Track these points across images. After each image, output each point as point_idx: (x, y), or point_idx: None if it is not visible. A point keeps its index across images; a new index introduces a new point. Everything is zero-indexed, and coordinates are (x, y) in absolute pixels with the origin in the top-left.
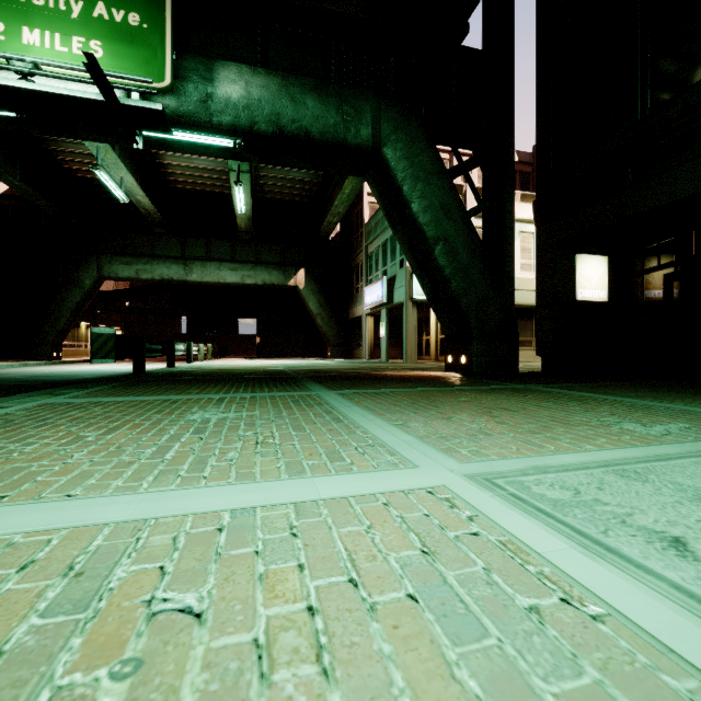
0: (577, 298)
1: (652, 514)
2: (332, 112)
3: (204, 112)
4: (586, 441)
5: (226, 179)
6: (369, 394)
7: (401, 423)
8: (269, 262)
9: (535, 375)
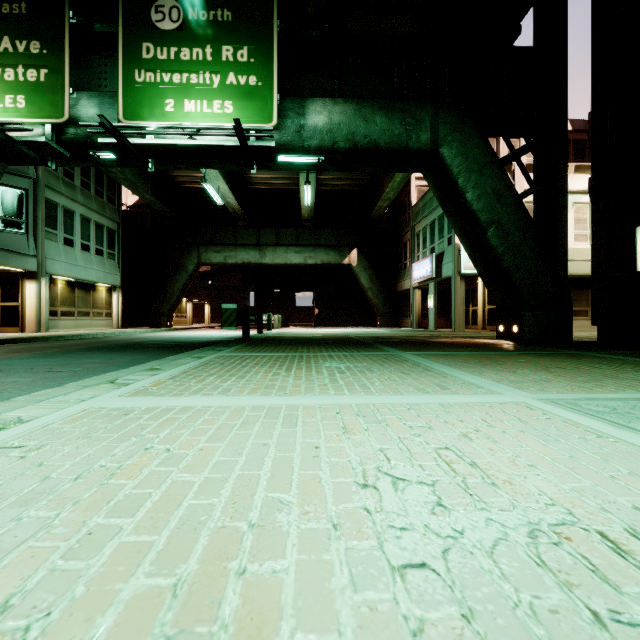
0: (638, 269)
1: None
2: (396, 124)
3: (298, 139)
4: (629, 388)
5: (293, 177)
6: (439, 355)
7: (477, 373)
8: (327, 244)
9: (589, 343)
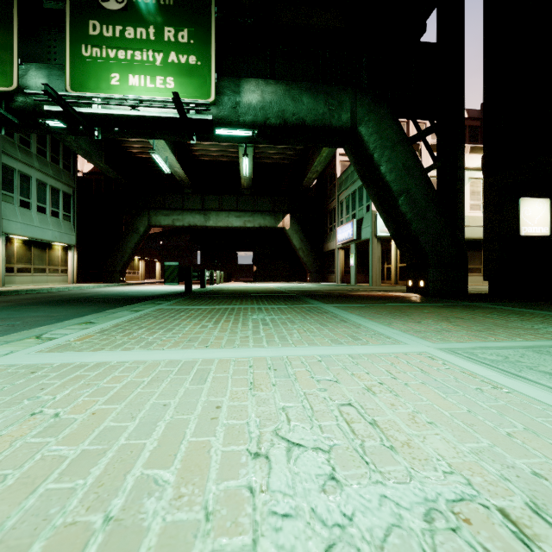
0: (521, 234)
1: (550, 367)
2: (321, 105)
3: (234, 115)
4: (517, 337)
5: (233, 151)
6: (356, 307)
7: (387, 324)
8: (264, 210)
9: (482, 296)
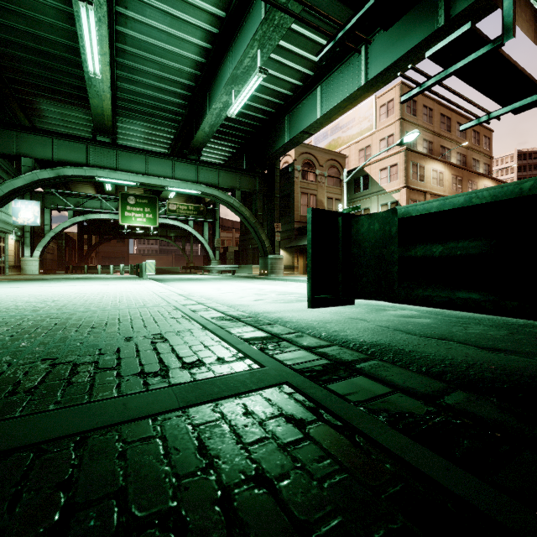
0: None
1: None
2: None
3: None
4: None
5: None
6: None
7: None
8: None
9: None
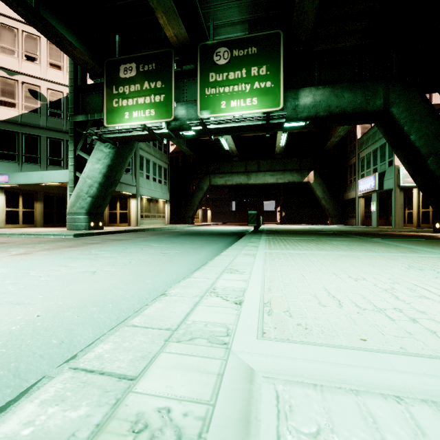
0: None
1: None
2: (358, 97)
3: (294, 114)
4: None
5: None
6: (398, 240)
7: (430, 248)
8: (292, 169)
9: None
